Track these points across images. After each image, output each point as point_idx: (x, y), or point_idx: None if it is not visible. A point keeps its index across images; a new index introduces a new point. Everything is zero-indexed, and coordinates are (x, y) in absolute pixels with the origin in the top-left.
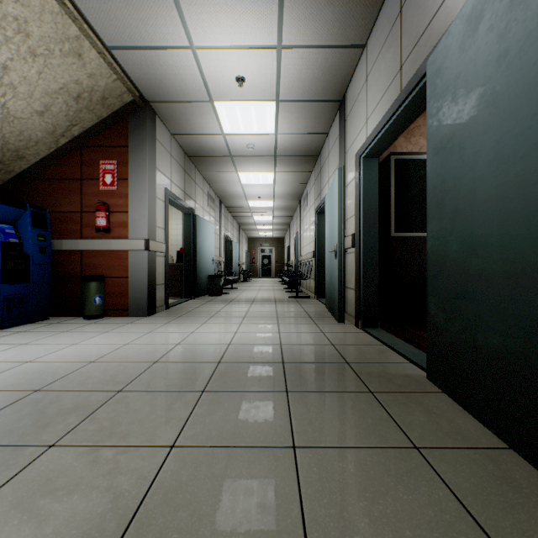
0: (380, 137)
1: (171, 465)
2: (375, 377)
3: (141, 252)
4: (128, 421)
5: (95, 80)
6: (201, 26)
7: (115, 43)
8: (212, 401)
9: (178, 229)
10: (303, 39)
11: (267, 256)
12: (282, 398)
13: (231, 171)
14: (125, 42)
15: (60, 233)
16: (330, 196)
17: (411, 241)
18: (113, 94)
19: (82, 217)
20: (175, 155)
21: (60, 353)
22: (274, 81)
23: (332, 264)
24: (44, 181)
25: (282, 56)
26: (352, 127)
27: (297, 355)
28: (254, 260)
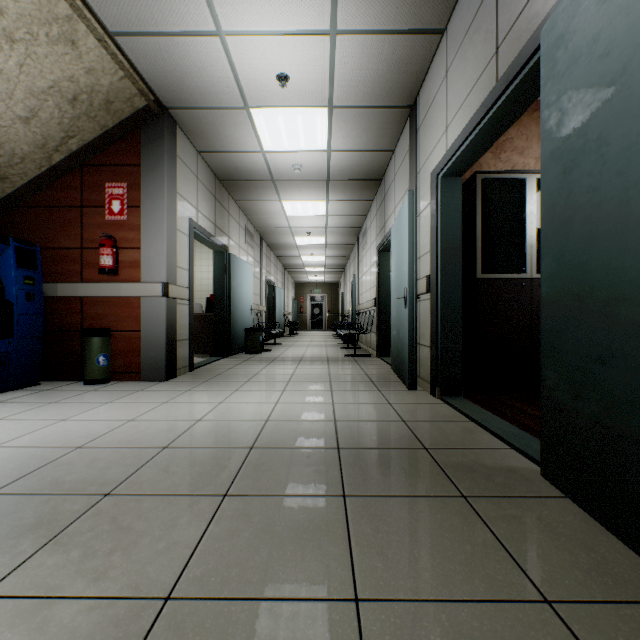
0: (466, 147)
1: (160, 638)
2: (466, 471)
3: (158, 299)
4: (108, 549)
5: (95, 77)
6: (230, 3)
7: (120, 27)
8: (236, 512)
9: (209, 272)
10: (363, 22)
11: (318, 305)
12: (337, 506)
13: (273, 200)
14: (133, 26)
15: (54, 275)
16: (398, 228)
17: (503, 285)
18: (120, 97)
19: (83, 254)
20: (202, 179)
21: (40, 434)
22: (326, 79)
23: (400, 314)
24: (34, 210)
25: (337, 46)
26: (427, 138)
27: (357, 436)
28: (302, 309)
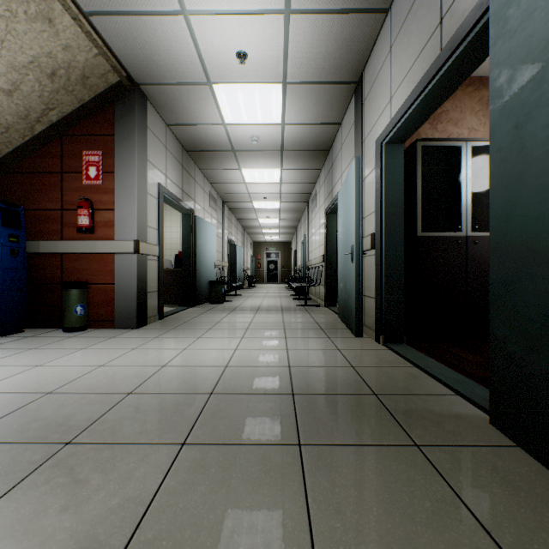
0: (409, 114)
1: None
2: (416, 418)
3: (130, 255)
4: (60, 506)
5: (72, 53)
6: None
7: (93, 6)
8: (193, 463)
9: (178, 232)
10: (315, 1)
11: (273, 261)
12: (292, 456)
13: (234, 169)
14: (104, 5)
15: (37, 233)
16: (345, 191)
17: (441, 242)
18: (95, 73)
19: (63, 215)
20: (171, 149)
21: (15, 379)
22: (281, 57)
23: (347, 269)
24: (19, 175)
25: (291, 24)
26: (371, 110)
27: (310, 382)
28: (259, 265)
